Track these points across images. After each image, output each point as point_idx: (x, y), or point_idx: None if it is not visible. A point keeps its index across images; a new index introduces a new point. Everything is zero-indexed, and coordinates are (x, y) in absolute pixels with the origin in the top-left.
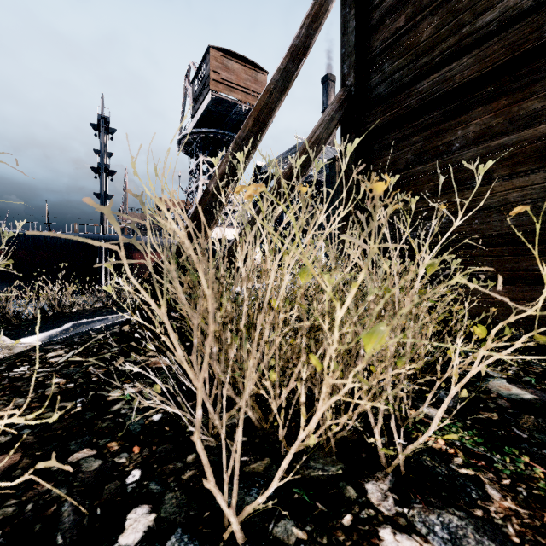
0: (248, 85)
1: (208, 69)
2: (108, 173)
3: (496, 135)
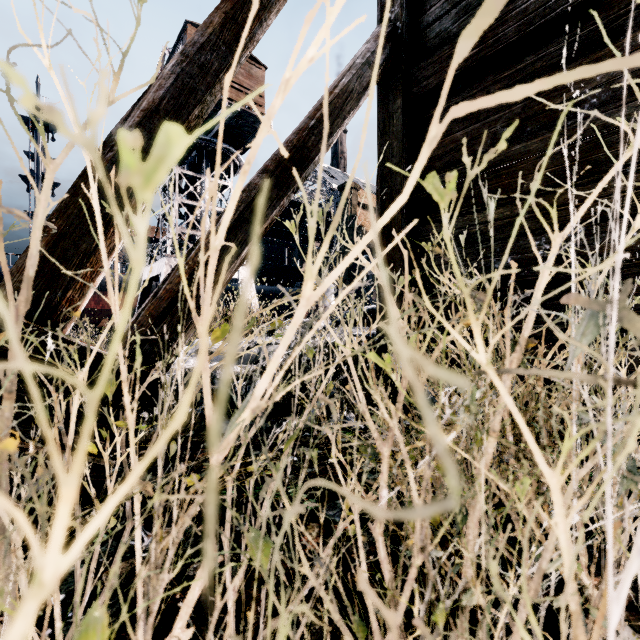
0: (240, 80)
1: None
2: None
3: None
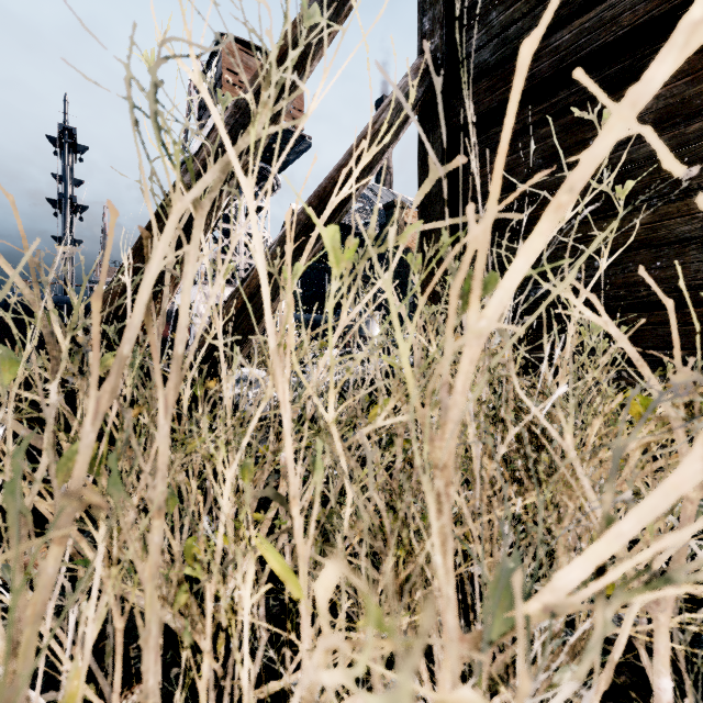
0: None
1: (220, 66)
2: (75, 209)
3: (697, 113)
